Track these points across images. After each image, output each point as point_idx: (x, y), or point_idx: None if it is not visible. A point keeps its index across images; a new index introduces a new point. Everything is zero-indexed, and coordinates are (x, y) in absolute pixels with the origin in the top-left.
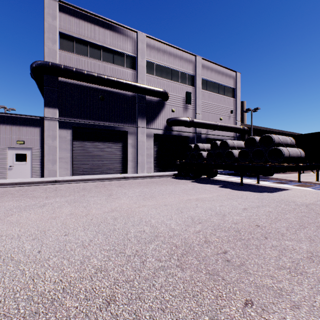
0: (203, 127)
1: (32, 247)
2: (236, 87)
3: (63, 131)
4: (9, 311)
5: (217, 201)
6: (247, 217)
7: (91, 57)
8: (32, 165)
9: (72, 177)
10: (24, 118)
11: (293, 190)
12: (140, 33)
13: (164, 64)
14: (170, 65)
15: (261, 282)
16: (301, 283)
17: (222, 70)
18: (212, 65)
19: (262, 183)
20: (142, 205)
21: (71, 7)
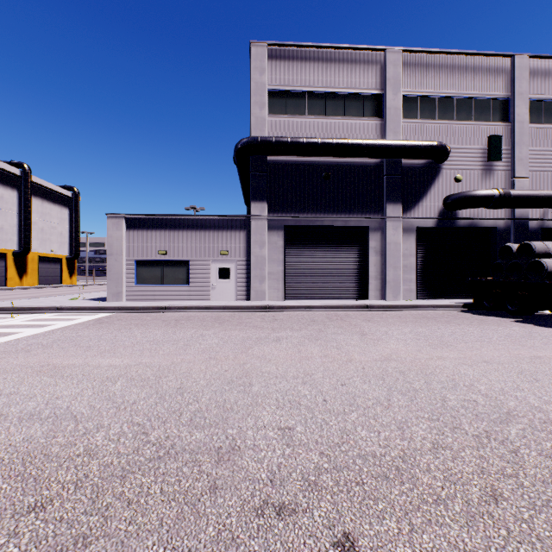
0: (534, 206)
1: (311, 393)
2: None
3: (272, 233)
4: (348, 464)
5: None
6: None
7: (310, 114)
8: (236, 283)
9: (286, 302)
10: (227, 220)
11: None
12: (391, 49)
13: (439, 93)
14: (452, 91)
15: None
16: None
17: None
18: None
19: None
20: (436, 356)
21: (283, 47)
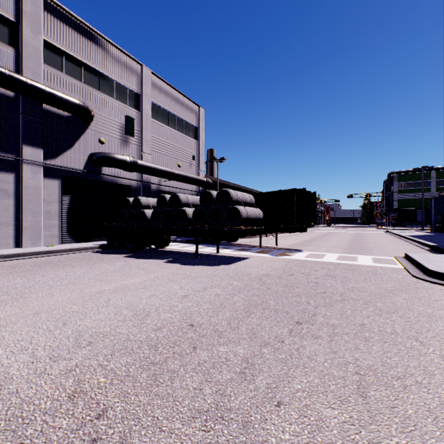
0: (153, 174)
1: None
2: (199, 127)
3: None
4: None
5: (150, 288)
6: (182, 312)
7: None
8: None
9: None
10: None
11: (252, 259)
12: None
13: (85, 60)
14: (97, 65)
15: None
16: (216, 443)
17: (182, 98)
18: (168, 88)
19: (223, 252)
20: None
21: None
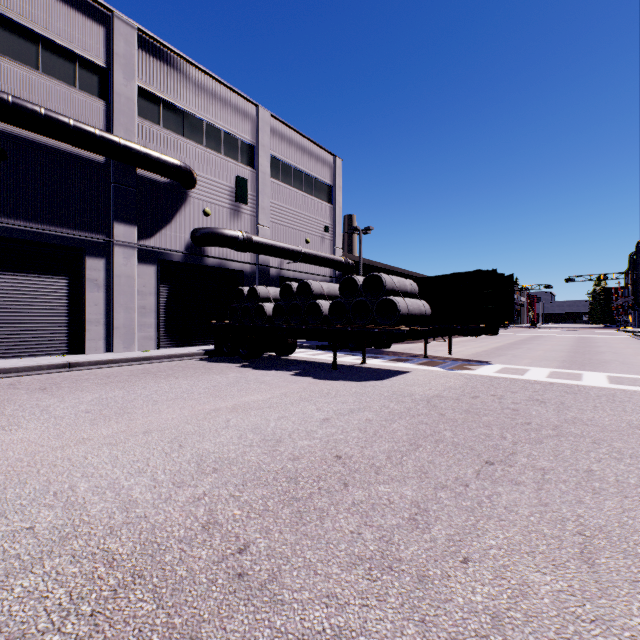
0: (272, 254)
1: None
2: (334, 185)
3: None
4: None
5: (278, 407)
6: (324, 440)
7: None
8: None
9: None
10: None
11: (415, 373)
12: (122, 16)
13: (186, 107)
14: (201, 111)
15: (301, 625)
16: (386, 595)
17: (310, 147)
18: (291, 134)
19: (371, 363)
20: (79, 439)
21: None
